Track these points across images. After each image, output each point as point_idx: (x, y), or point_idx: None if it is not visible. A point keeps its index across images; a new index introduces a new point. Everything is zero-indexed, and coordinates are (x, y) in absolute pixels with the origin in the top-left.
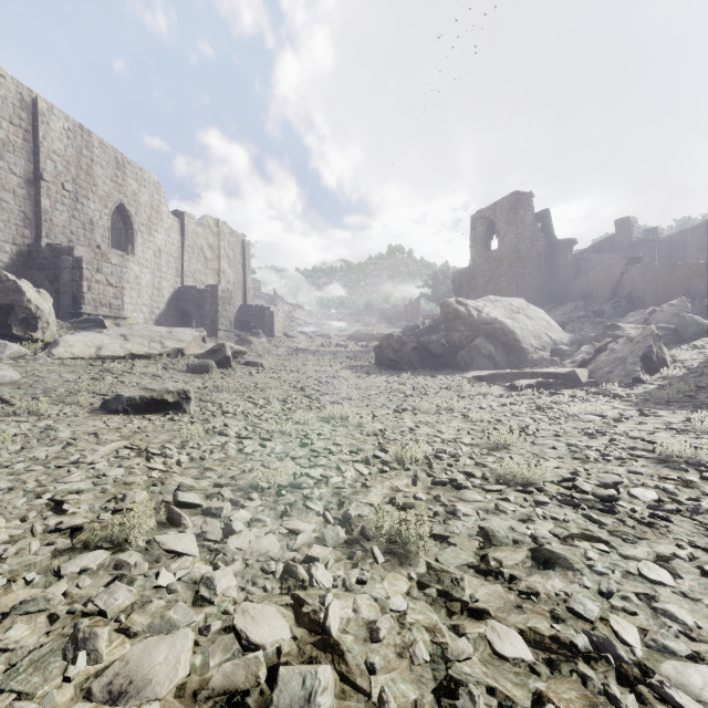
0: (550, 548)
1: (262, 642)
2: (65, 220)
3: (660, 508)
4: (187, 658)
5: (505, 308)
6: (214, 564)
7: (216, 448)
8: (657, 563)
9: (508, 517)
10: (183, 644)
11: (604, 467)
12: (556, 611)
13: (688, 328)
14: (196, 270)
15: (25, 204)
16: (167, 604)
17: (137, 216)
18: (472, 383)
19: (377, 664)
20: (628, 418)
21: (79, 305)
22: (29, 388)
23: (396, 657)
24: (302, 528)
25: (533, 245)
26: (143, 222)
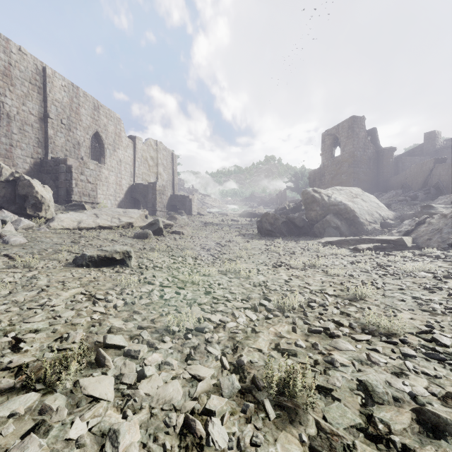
0: (432, 409)
1: None
2: (63, 142)
3: None
4: None
5: (347, 194)
6: (123, 412)
7: (144, 294)
8: None
9: (381, 369)
10: None
11: None
12: None
13: None
14: (143, 173)
15: (39, 133)
16: None
17: (107, 139)
18: (326, 246)
19: None
20: None
21: (70, 195)
22: (30, 249)
23: None
24: (202, 374)
25: (365, 152)
26: (110, 143)
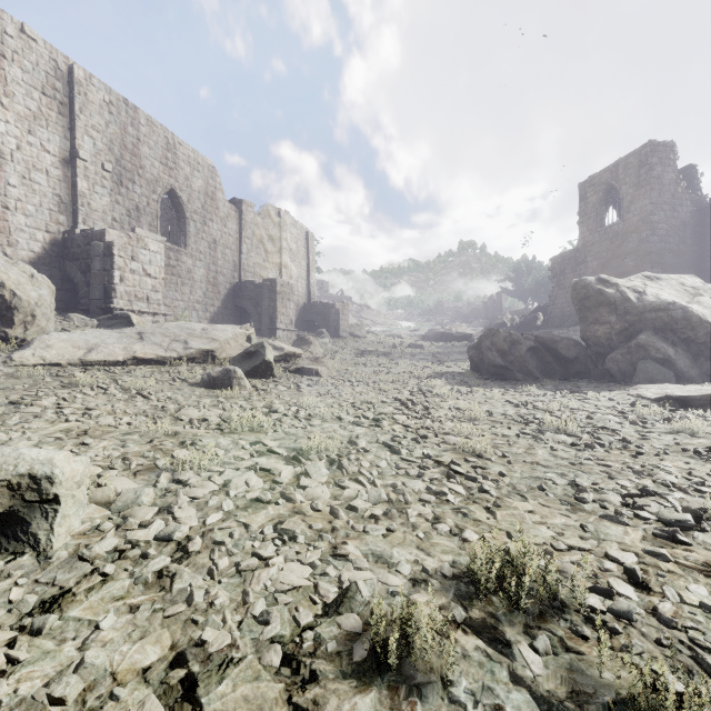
0: None
1: None
2: (106, 205)
3: None
4: None
5: (675, 287)
6: None
7: None
8: None
9: None
10: None
11: None
12: None
13: None
14: (255, 264)
15: (61, 186)
16: None
17: (190, 203)
18: (674, 410)
19: None
20: None
21: (110, 299)
22: None
23: None
24: None
25: (675, 211)
26: (196, 210)
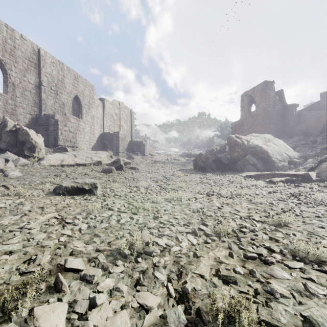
0: None
1: None
2: (52, 103)
3: None
4: None
5: (261, 139)
6: None
7: (105, 219)
8: None
9: (322, 302)
10: None
11: None
12: None
13: None
14: (109, 125)
15: (35, 96)
16: None
17: (83, 101)
18: (246, 179)
19: None
20: None
21: (57, 141)
22: (23, 180)
23: None
24: (149, 303)
25: (274, 107)
26: (86, 104)
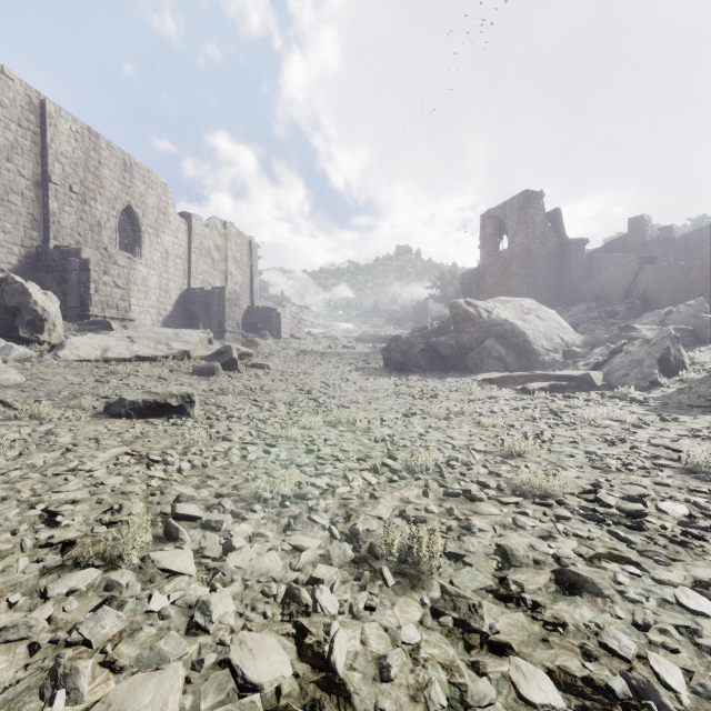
0: (575, 570)
1: (260, 680)
2: (73, 222)
3: (693, 525)
4: (176, 700)
5: (515, 309)
6: (211, 585)
7: (219, 454)
8: (696, 590)
9: (527, 533)
10: (172, 683)
11: (627, 477)
12: (587, 646)
13: (707, 329)
14: (203, 272)
15: (34, 206)
16: (158, 632)
17: (145, 218)
18: (483, 386)
19: (388, 710)
20: (649, 424)
21: (86, 307)
22: (33, 391)
23: (409, 701)
24: (306, 544)
25: (544, 244)
26: (150, 224)
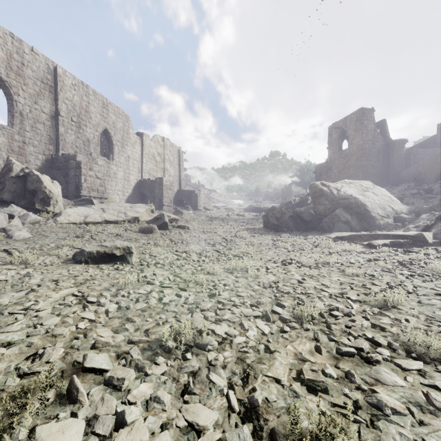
0: None
1: None
2: (73, 139)
3: None
4: None
5: (357, 187)
6: None
7: (141, 297)
8: None
9: None
10: None
11: None
12: None
13: None
14: (150, 168)
15: (50, 130)
16: None
17: (115, 136)
18: (336, 241)
19: None
20: None
21: (79, 191)
22: (32, 243)
23: None
24: (202, 421)
25: (374, 144)
26: (118, 140)
